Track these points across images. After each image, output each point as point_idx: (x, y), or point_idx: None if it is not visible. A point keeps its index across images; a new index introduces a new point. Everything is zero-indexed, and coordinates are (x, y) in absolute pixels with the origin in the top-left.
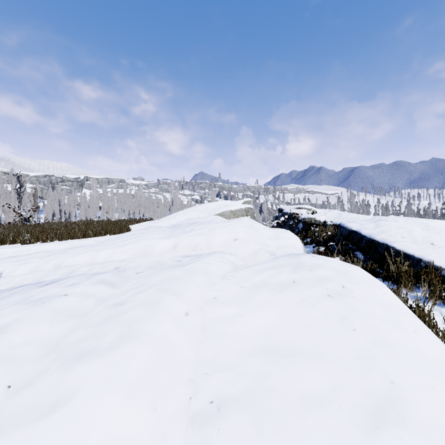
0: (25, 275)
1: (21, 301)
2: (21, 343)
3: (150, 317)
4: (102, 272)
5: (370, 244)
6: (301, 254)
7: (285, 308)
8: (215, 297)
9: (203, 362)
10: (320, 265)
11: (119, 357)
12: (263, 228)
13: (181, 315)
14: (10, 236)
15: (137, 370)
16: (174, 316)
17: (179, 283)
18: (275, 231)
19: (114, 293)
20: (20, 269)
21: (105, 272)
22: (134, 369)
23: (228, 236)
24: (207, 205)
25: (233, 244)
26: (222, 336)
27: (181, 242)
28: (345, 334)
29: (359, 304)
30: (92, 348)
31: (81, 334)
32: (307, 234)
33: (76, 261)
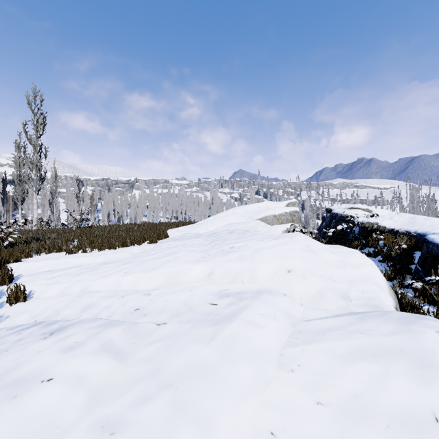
0: (50, 300)
1: (2, 376)
2: None
3: None
4: (115, 321)
5: None
6: (410, 318)
7: None
8: (272, 431)
9: None
10: None
11: None
12: (324, 249)
13: None
14: (56, 245)
15: None
16: None
17: (208, 386)
18: (339, 252)
19: (114, 382)
20: (50, 290)
21: (118, 322)
22: None
23: (278, 265)
24: (247, 207)
25: (286, 278)
26: None
27: (218, 269)
28: None
29: None
30: None
31: None
32: (368, 242)
33: (101, 285)
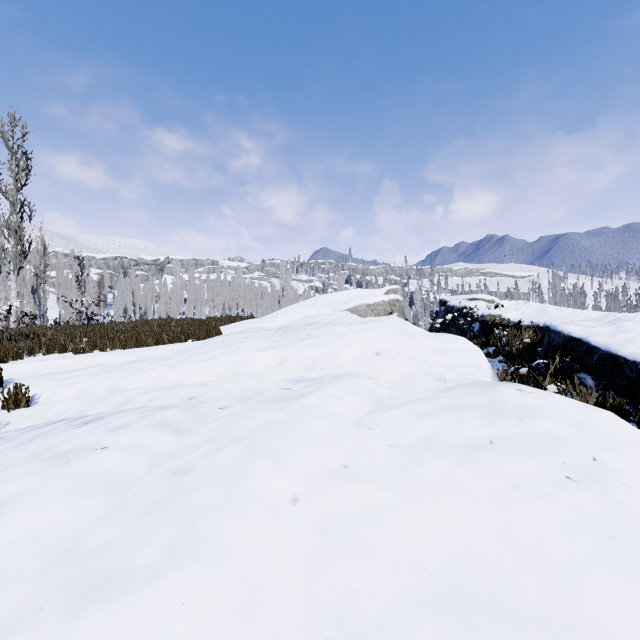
0: (67, 402)
1: (40, 454)
2: (16, 542)
3: (228, 507)
4: (167, 405)
5: (609, 362)
6: (495, 383)
7: (480, 500)
8: (345, 465)
9: (323, 610)
10: (538, 409)
11: (162, 601)
12: (422, 334)
13: (285, 502)
14: (58, 342)
15: (193, 634)
16: (271, 506)
17: (283, 436)
18: (441, 338)
19: (178, 447)
20: (63, 392)
21: (171, 406)
22: (187, 633)
23: (365, 348)
24: (332, 296)
25: (373, 361)
26: (359, 553)
27: (292, 356)
28: (625, 577)
29: (639, 504)
30: (118, 571)
31: (112, 530)
32: (488, 341)
33: (137, 382)
